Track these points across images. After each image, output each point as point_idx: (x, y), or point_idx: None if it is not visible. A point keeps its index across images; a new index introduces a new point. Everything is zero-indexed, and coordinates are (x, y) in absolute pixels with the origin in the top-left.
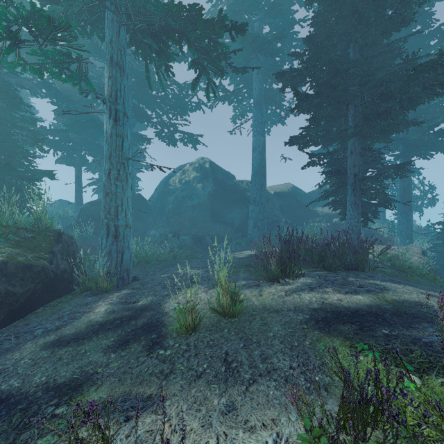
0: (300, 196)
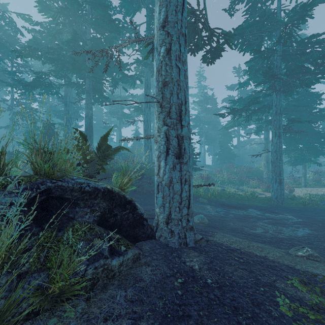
0: None
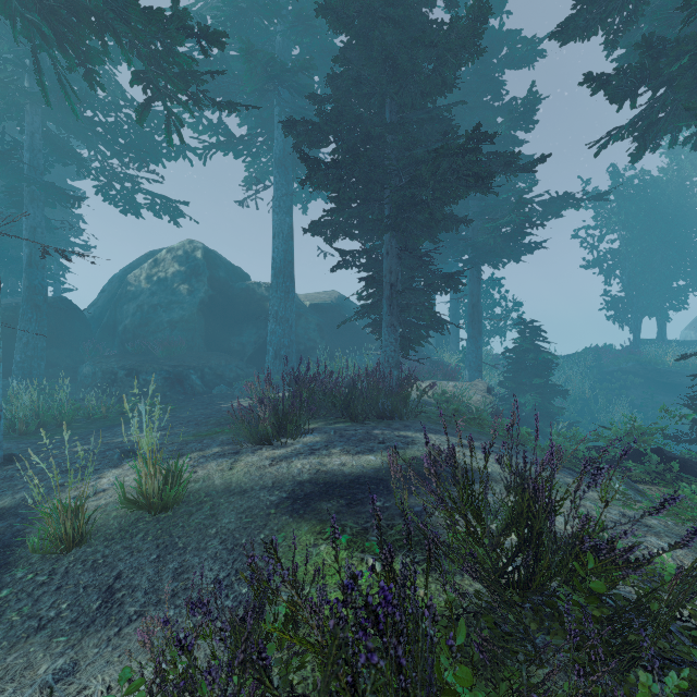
0: (349, 311)
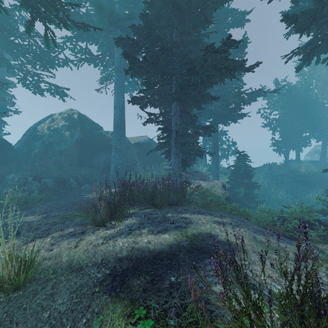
0: (153, 146)
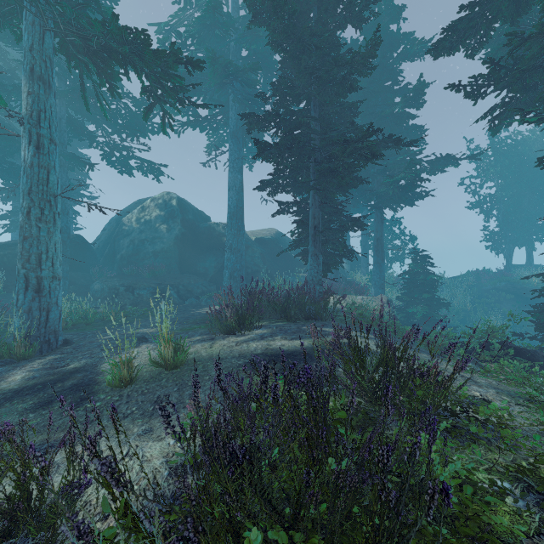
0: (284, 243)
